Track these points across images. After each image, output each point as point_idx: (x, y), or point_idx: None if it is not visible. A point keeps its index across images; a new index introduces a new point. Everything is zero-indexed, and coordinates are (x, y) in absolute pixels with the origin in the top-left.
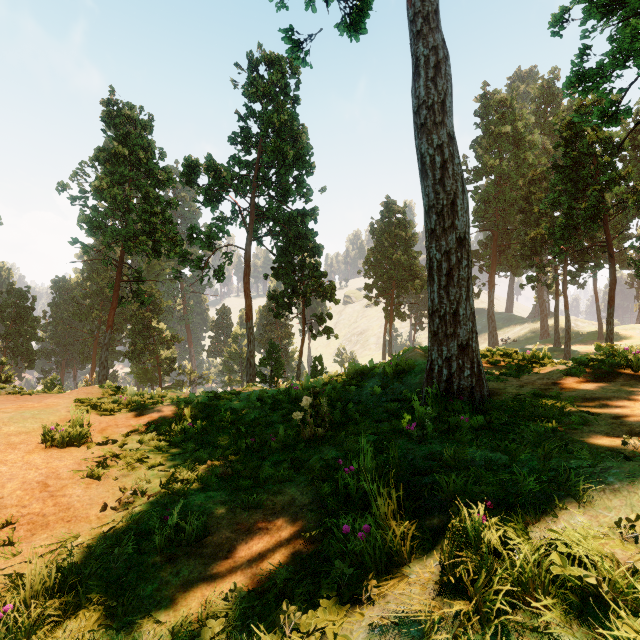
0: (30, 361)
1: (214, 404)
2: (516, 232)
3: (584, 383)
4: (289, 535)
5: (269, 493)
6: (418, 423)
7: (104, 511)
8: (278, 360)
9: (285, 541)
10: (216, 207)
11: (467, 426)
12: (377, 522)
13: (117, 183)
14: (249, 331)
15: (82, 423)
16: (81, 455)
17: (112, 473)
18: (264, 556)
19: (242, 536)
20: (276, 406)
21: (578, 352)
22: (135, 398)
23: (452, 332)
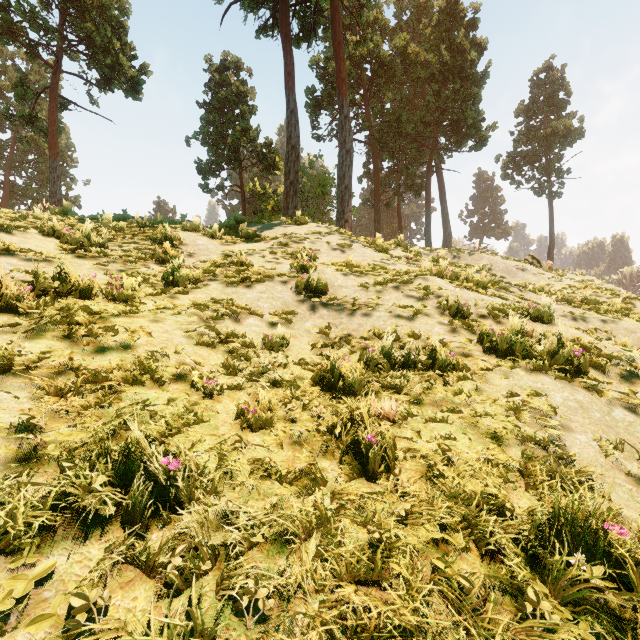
0: None
1: None
2: None
3: None
4: None
5: None
6: None
7: None
8: None
9: None
10: None
11: None
12: None
13: None
14: None
15: None
16: None
17: None
18: None
19: None
20: None
21: None
22: None
23: None
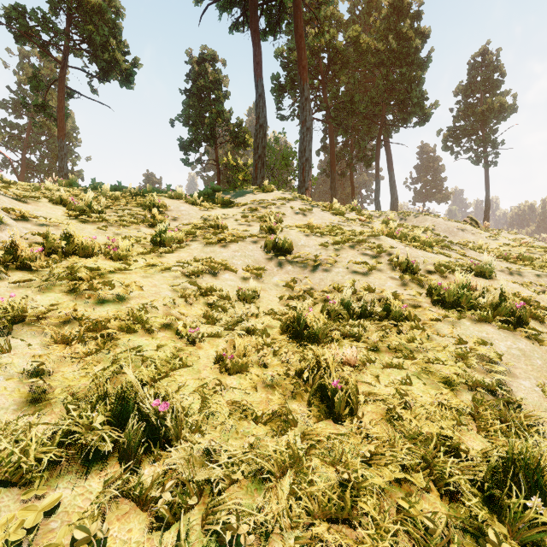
0: None
1: None
2: None
3: None
4: None
5: None
6: None
7: None
8: None
9: None
10: None
11: None
12: None
13: None
14: None
15: None
16: None
17: None
18: None
19: None
20: None
21: None
22: None
23: None
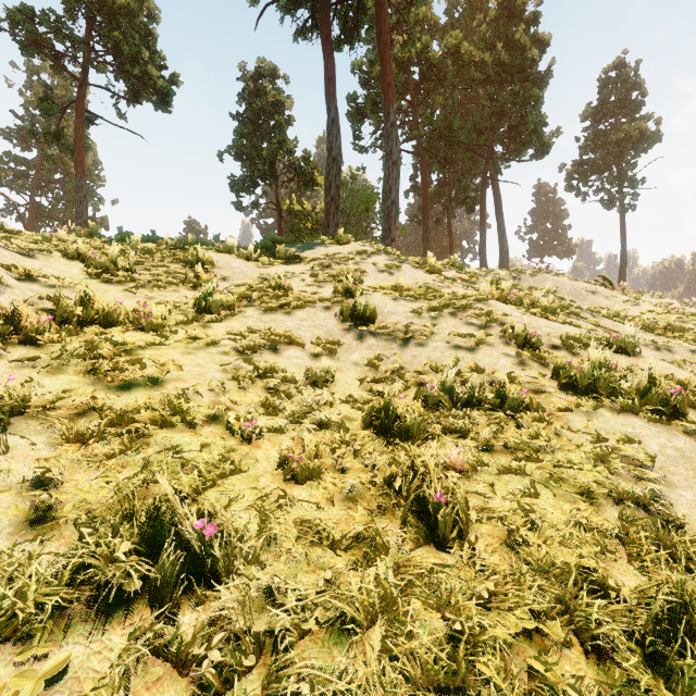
0: None
1: None
2: None
3: None
4: None
5: None
6: None
7: None
8: None
9: None
10: None
11: None
12: None
13: None
14: None
15: None
16: None
17: None
18: None
19: None
20: None
21: None
22: None
23: None
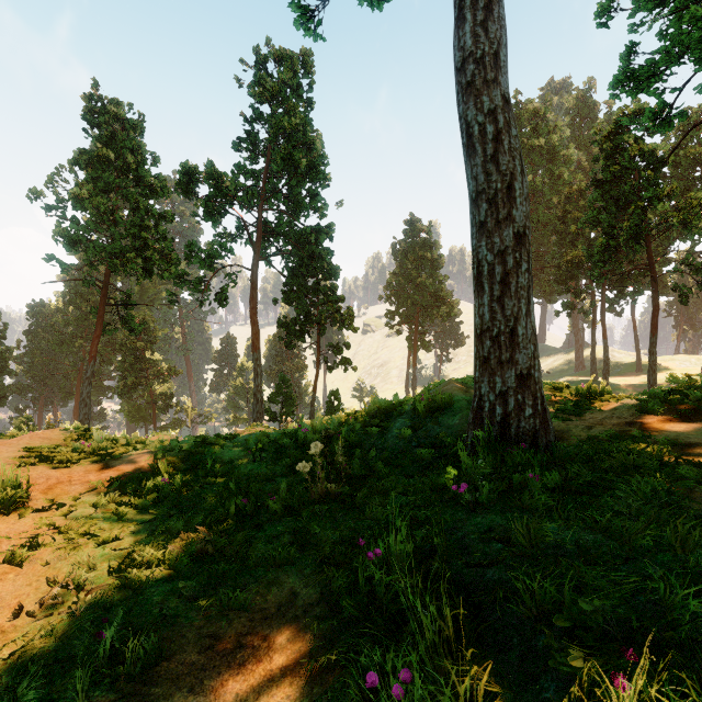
0: (0, 398)
1: (201, 452)
2: (550, 254)
3: (668, 423)
4: (285, 659)
5: (261, 583)
6: (467, 482)
7: (15, 619)
8: (289, 395)
9: (278, 671)
10: (218, 221)
11: (538, 487)
12: (421, 656)
13: (101, 191)
14: (256, 363)
15: (15, 482)
16: (6, 527)
17: (44, 554)
18: (243, 701)
19: (214, 660)
20: (280, 453)
21: (616, 385)
22: (102, 444)
23: (508, 358)
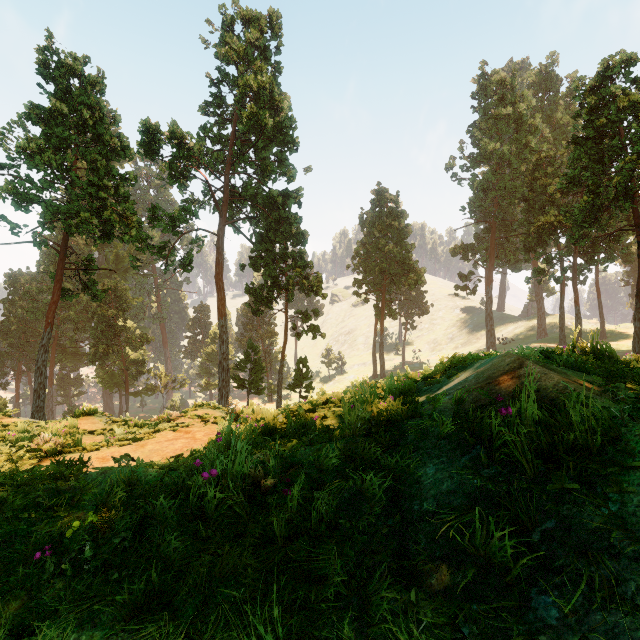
0: None
1: None
2: (518, 222)
3: None
4: None
5: None
6: None
7: None
8: (258, 362)
9: None
10: (183, 185)
11: None
12: None
13: (57, 149)
14: (221, 329)
15: None
16: None
17: None
18: None
19: None
20: (135, 545)
21: None
22: None
23: None
